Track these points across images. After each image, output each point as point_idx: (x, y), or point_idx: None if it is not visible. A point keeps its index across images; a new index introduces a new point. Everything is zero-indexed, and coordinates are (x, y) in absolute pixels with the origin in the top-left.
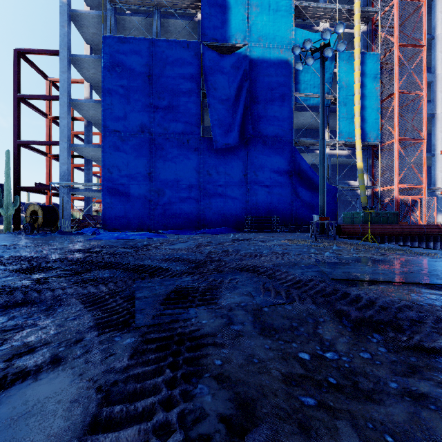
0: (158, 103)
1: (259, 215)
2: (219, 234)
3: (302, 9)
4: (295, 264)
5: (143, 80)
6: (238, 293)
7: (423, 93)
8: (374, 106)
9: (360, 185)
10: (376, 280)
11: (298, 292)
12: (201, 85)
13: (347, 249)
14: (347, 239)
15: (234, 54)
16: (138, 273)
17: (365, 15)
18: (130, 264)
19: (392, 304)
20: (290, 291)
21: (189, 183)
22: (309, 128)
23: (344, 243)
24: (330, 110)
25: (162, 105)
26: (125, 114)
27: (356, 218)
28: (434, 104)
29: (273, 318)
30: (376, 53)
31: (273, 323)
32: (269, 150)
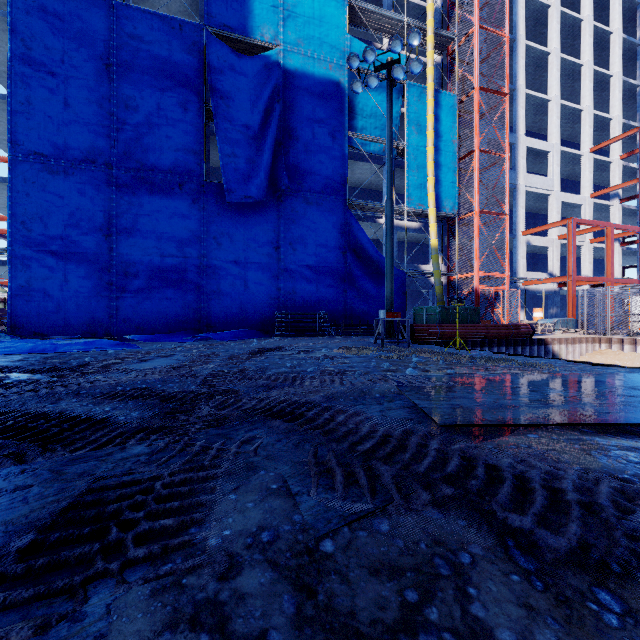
0: (125, 115)
1: (298, 310)
2: (234, 340)
3: (360, 12)
4: (364, 393)
5: (95, 70)
6: (257, 491)
7: (505, 155)
8: (451, 164)
9: (435, 270)
10: (514, 422)
11: (393, 470)
12: (204, 97)
13: (432, 361)
14: (424, 346)
15: (259, 56)
16: (15, 439)
17: (440, 41)
18: (13, 412)
19: (588, 487)
20: (374, 468)
21: (183, 256)
22: (367, 187)
23: (424, 351)
24: (396, 165)
25: (133, 119)
26: (58, 125)
27: (431, 315)
28: (516, 172)
29: (351, 580)
30: (453, 94)
31: (356, 608)
32: (313, 213)
